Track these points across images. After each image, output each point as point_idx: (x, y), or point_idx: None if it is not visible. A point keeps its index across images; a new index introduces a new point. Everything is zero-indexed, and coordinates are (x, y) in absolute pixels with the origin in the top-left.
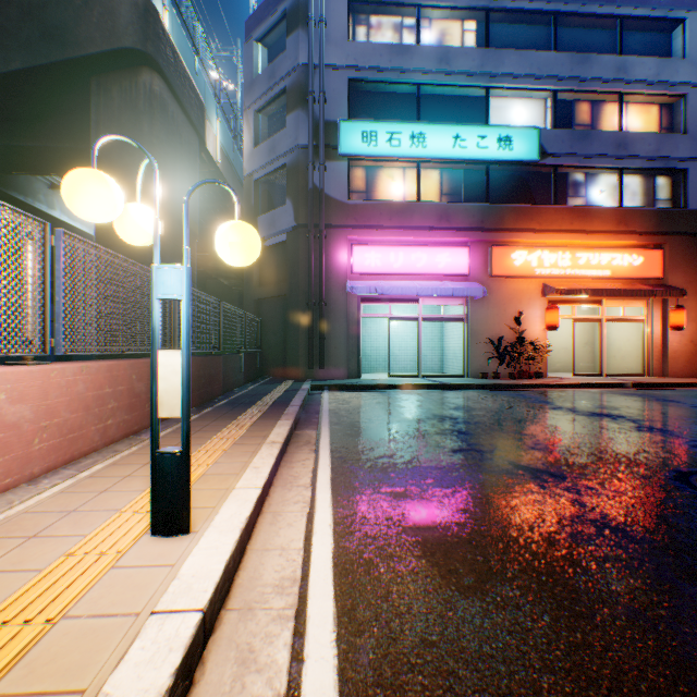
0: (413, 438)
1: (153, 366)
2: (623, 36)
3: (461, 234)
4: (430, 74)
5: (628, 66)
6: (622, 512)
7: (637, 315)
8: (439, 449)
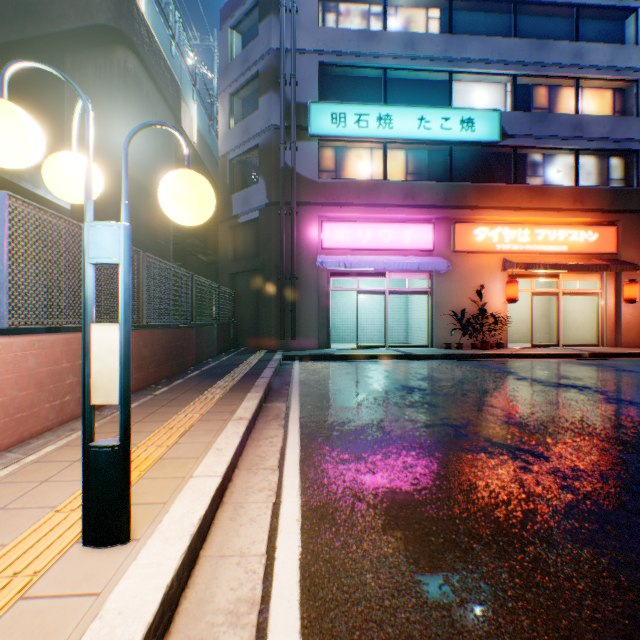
0: (383, 411)
1: (84, 343)
2: (579, 24)
3: (425, 211)
4: (396, 59)
5: (584, 53)
6: (619, 501)
7: (592, 288)
8: (411, 423)
